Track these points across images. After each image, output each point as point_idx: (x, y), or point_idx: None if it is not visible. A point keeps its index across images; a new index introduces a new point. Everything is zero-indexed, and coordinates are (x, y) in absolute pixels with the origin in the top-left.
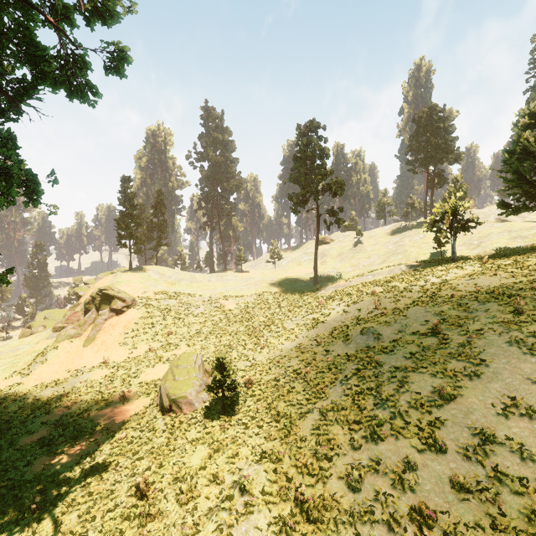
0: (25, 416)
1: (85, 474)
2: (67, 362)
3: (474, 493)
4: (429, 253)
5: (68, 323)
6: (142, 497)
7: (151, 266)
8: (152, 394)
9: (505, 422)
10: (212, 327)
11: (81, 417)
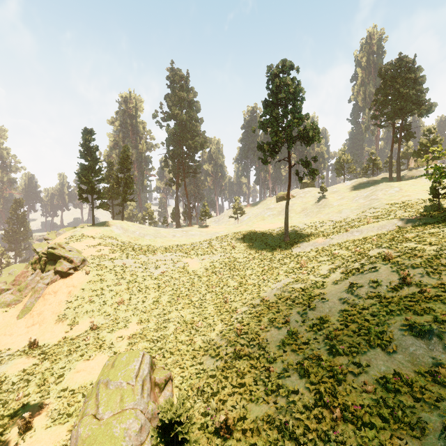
0: None
1: None
2: None
3: None
4: (417, 206)
5: (14, 284)
6: None
7: (115, 221)
8: (73, 417)
9: None
10: (172, 294)
11: None
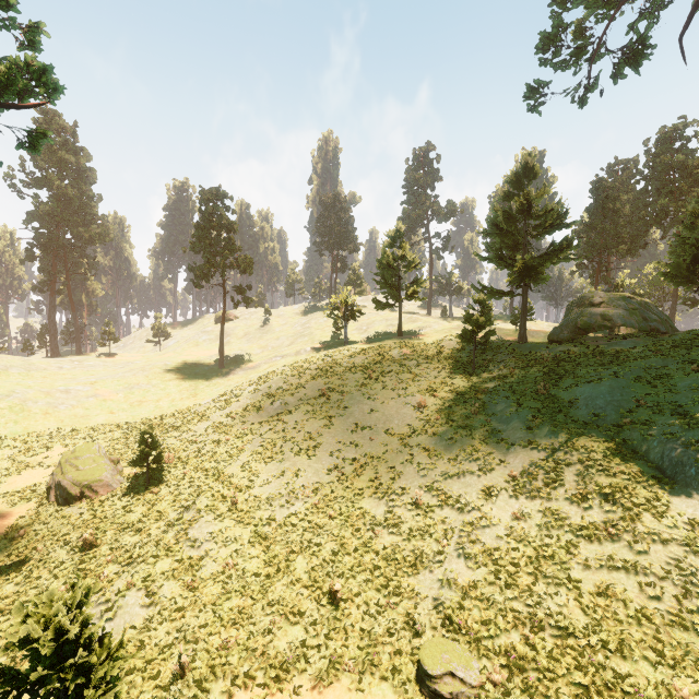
0: None
1: None
2: None
3: (332, 471)
4: (330, 336)
5: None
6: (90, 549)
7: None
8: (33, 499)
9: (352, 437)
10: (94, 423)
11: None
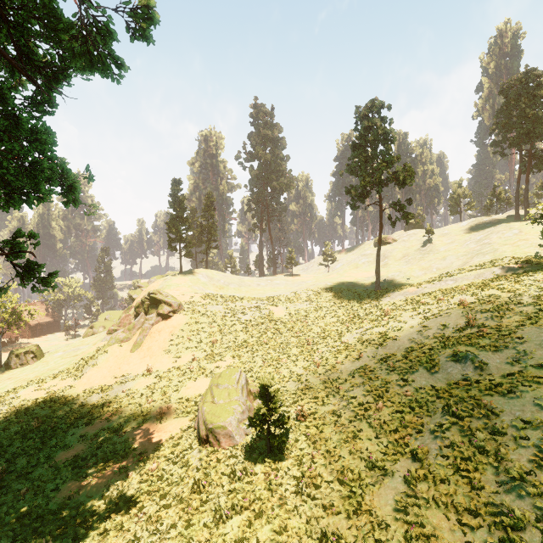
0: (68, 425)
1: (107, 514)
2: (115, 367)
3: None
4: (531, 252)
5: (120, 326)
6: None
7: (200, 270)
8: (191, 414)
9: None
10: (259, 337)
11: (117, 434)
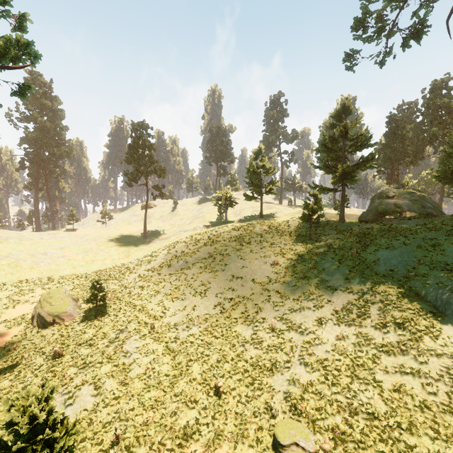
0: None
1: None
2: None
3: (217, 307)
4: (216, 218)
5: None
6: (59, 357)
7: None
8: (22, 324)
9: (230, 284)
10: (62, 274)
11: None
